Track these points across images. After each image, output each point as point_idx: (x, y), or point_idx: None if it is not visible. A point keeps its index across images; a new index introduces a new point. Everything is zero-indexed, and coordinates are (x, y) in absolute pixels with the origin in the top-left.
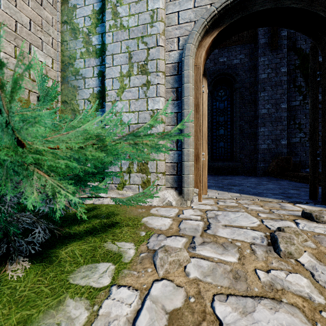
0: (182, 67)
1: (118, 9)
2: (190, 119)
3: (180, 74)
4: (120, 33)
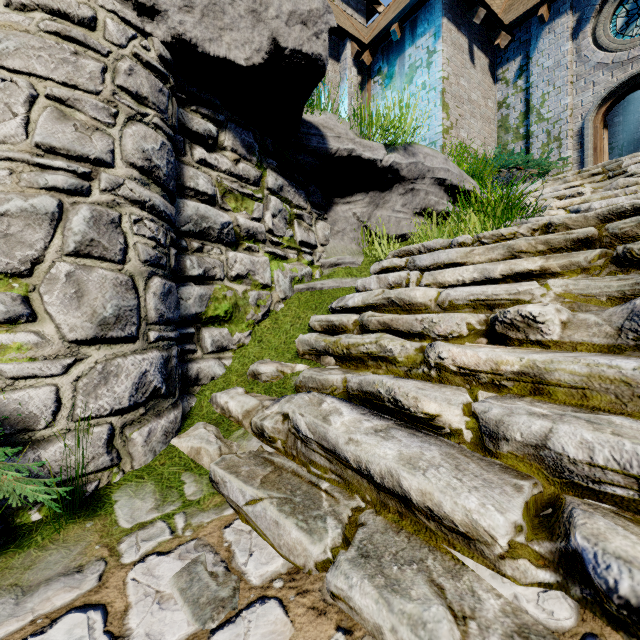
0: (583, 130)
1: (540, 111)
2: (588, 157)
3: (582, 134)
4: (541, 123)
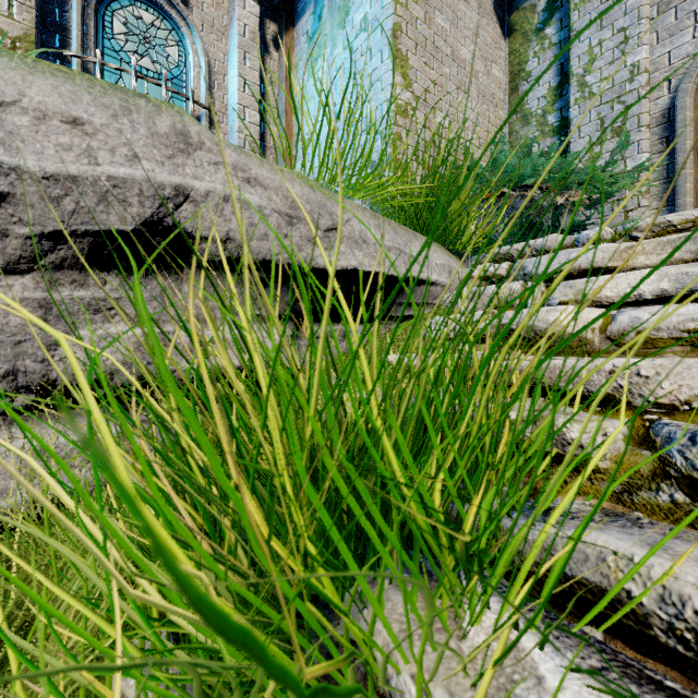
0: (674, 113)
1: (586, 79)
2: (686, 167)
3: (672, 120)
4: (588, 103)
